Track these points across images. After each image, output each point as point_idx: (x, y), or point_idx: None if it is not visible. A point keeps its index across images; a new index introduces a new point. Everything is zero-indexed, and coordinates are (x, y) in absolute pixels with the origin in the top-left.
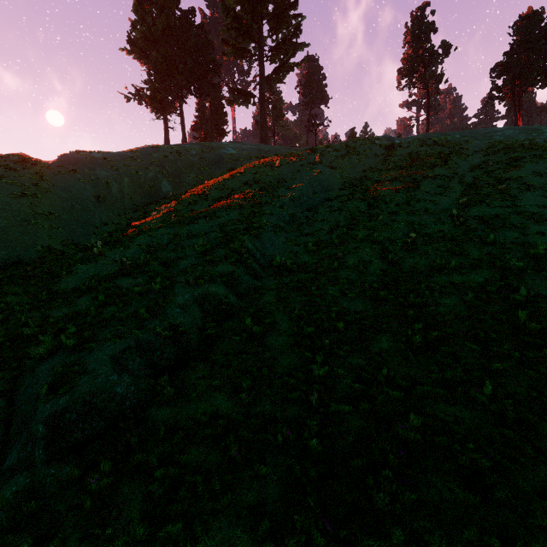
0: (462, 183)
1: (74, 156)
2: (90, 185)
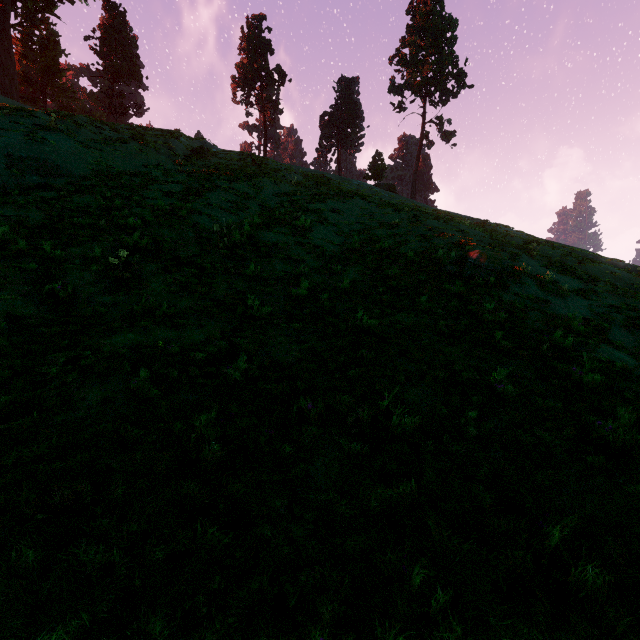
0: (263, 205)
1: None
2: None
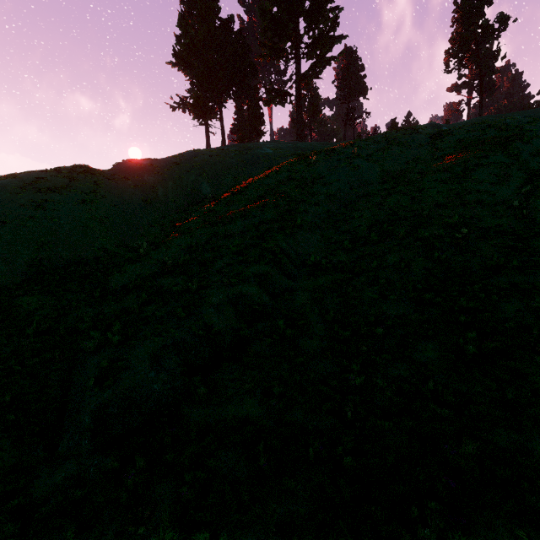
0: (525, 169)
1: (126, 165)
2: (139, 190)
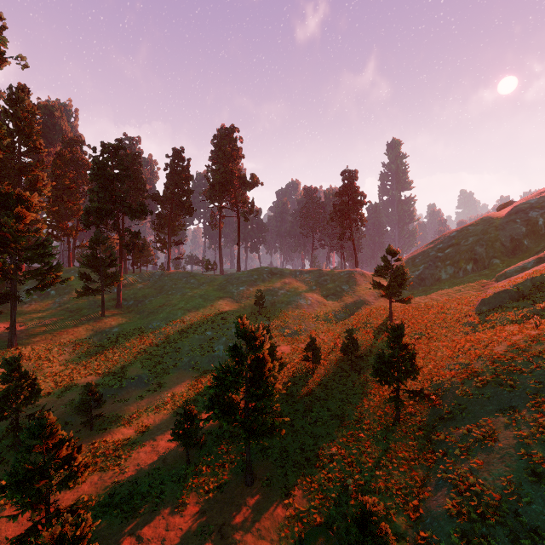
0: None
1: (517, 208)
2: (523, 225)
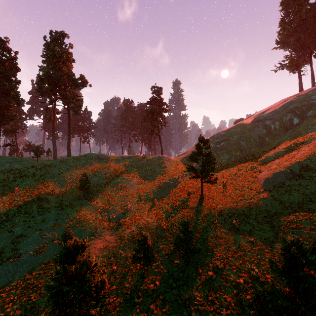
0: None
1: (257, 118)
2: (263, 128)
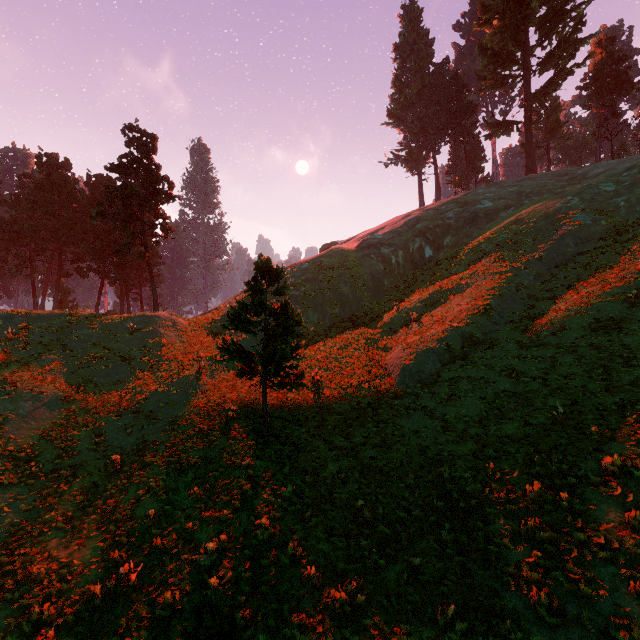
0: None
1: (367, 242)
2: (379, 261)
